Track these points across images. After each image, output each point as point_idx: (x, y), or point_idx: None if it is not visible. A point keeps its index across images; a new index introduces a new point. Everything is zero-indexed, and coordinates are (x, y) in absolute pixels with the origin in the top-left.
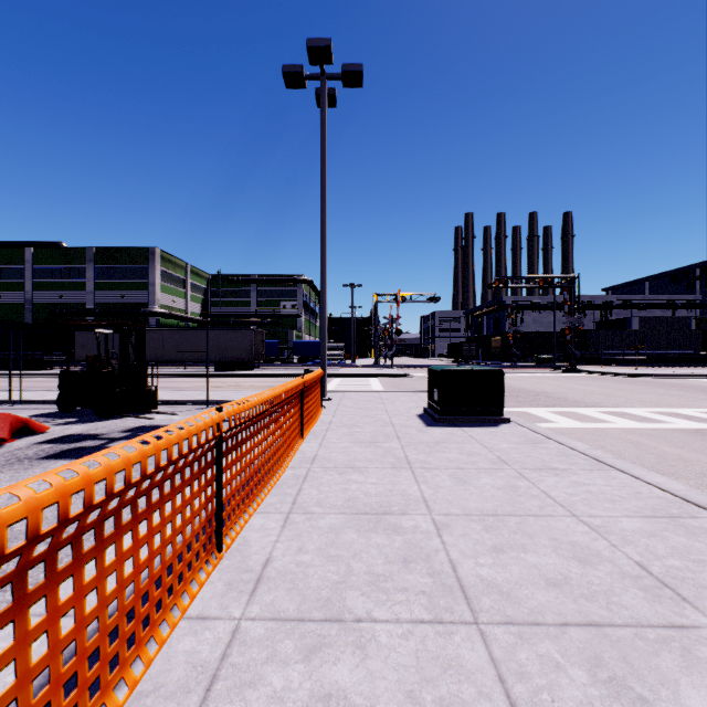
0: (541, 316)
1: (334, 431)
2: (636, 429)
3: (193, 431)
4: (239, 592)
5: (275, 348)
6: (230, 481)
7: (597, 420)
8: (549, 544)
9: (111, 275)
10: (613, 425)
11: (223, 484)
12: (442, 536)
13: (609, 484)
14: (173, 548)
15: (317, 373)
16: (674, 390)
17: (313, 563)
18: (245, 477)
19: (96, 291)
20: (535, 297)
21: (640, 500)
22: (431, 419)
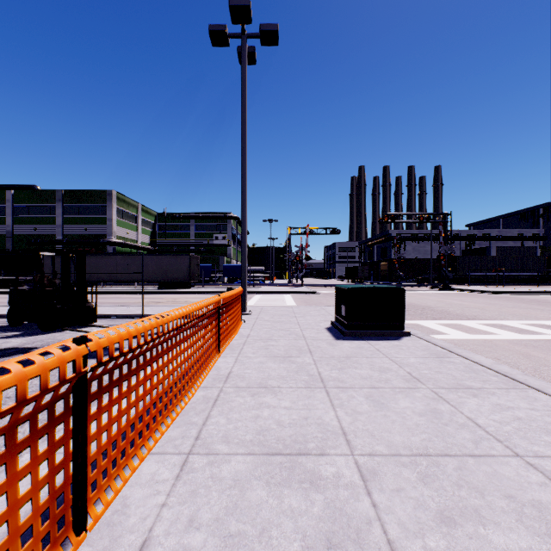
0: (420, 246)
1: (250, 345)
2: (520, 340)
3: (5, 383)
4: None
5: (209, 271)
6: (107, 426)
7: (482, 331)
8: (508, 506)
9: (76, 212)
10: (498, 337)
11: (92, 435)
12: (371, 493)
13: (534, 407)
14: None
15: (237, 291)
16: (534, 304)
17: None
18: (136, 414)
19: (64, 224)
20: (414, 231)
21: None
22: (339, 332)
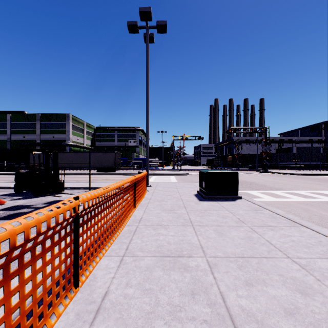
0: (250, 146)
1: (152, 203)
2: (304, 201)
3: (52, 215)
4: (83, 322)
5: (126, 161)
6: (85, 240)
7: (283, 197)
8: (279, 279)
9: (48, 127)
10: (292, 200)
11: (80, 243)
12: (213, 273)
13: (302, 235)
14: (34, 298)
15: (144, 174)
16: (316, 181)
17: (134, 296)
18: (97, 236)
19: (41, 134)
20: (247, 137)
21: (323, 247)
22: (201, 197)
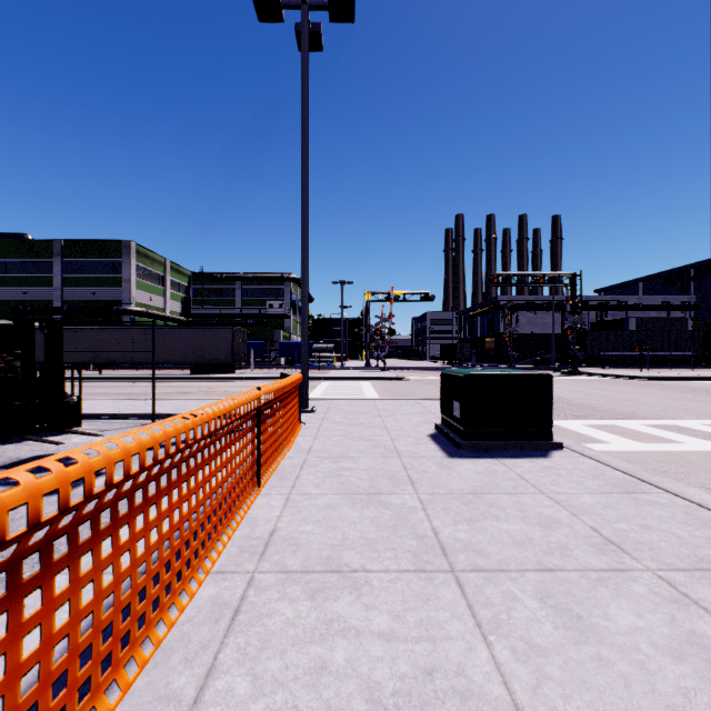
0: (537, 317)
1: (312, 468)
2: None
3: None
4: None
5: (260, 349)
6: None
7: (655, 438)
8: None
9: (81, 270)
10: (685, 447)
11: None
12: None
13: None
14: None
15: (292, 380)
16: (703, 395)
17: None
18: None
19: (65, 287)
20: (530, 297)
21: None
22: (450, 442)
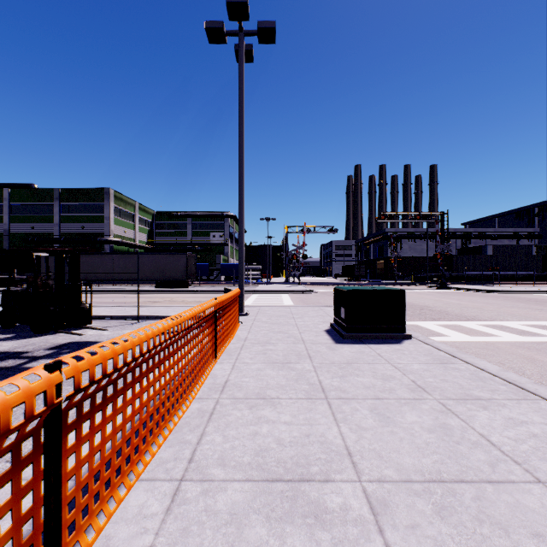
0: (416, 244)
1: (248, 349)
2: (522, 342)
3: None
4: None
5: (206, 269)
6: (87, 458)
7: (482, 333)
8: None
9: (73, 211)
10: (500, 339)
11: (70, 471)
12: (383, 530)
13: None
14: None
15: (234, 293)
16: (532, 304)
17: None
18: (123, 438)
19: (61, 223)
20: (411, 229)
21: None
22: (338, 335)
